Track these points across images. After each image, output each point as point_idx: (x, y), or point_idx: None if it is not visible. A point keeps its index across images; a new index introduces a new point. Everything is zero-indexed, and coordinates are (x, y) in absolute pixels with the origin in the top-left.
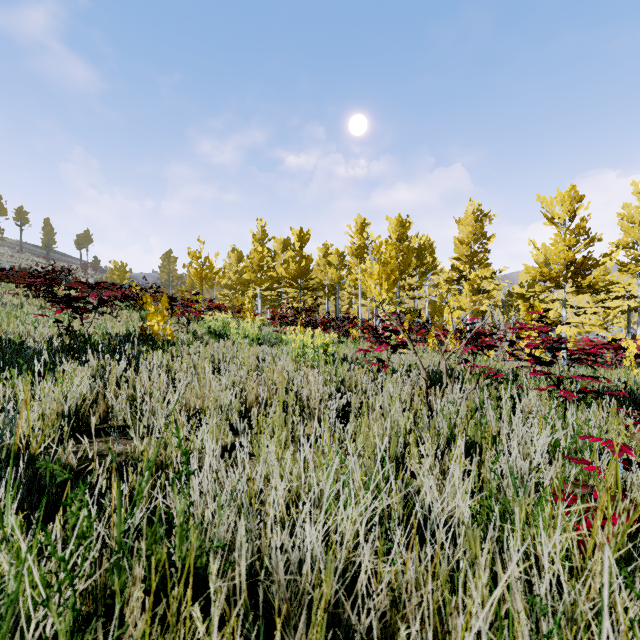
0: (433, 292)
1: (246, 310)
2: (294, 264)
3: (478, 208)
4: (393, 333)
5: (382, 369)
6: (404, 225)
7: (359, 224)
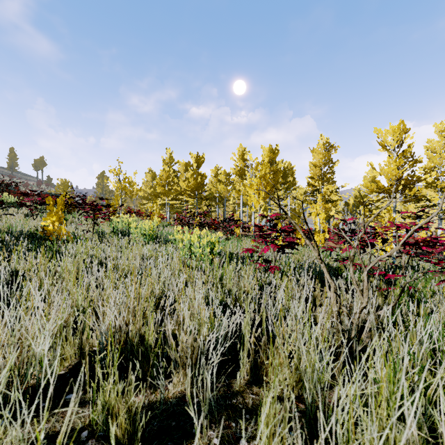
0: (292, 202)
1: (154, 214)
2: (192, 180)
3: (327, 141)
4: (279, 233)
5: (270, 270)
6: (274, 152)
7: (241, 152)
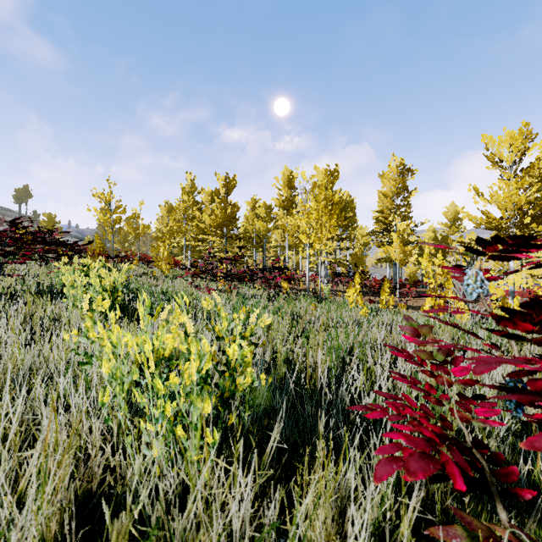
0: (350, 246)
1: (160, 259)
2: (219, 211)
3: (401, 162)
4: None
5: None
6: (332, 175)
7: (286, 176)
